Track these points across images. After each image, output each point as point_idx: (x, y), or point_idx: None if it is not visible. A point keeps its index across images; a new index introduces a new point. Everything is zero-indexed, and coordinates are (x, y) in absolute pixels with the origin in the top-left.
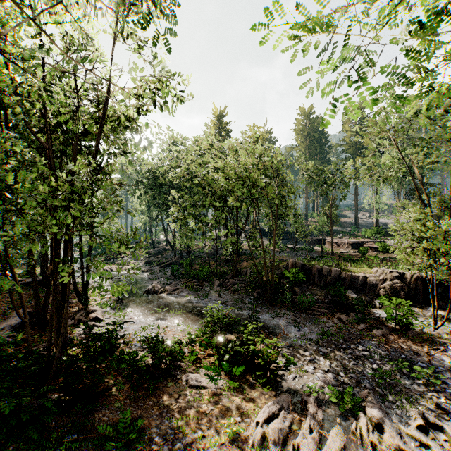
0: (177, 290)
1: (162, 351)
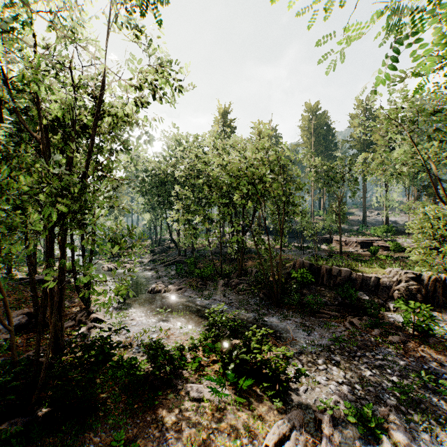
0: (181, 290)
1: (162, 359)
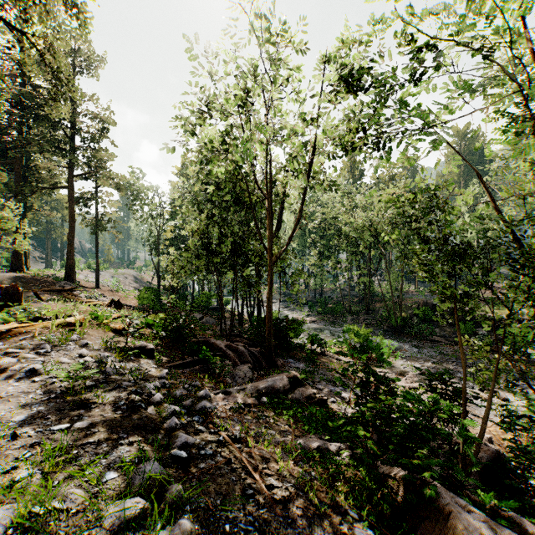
0: (316, 321)
1: (318, 340)
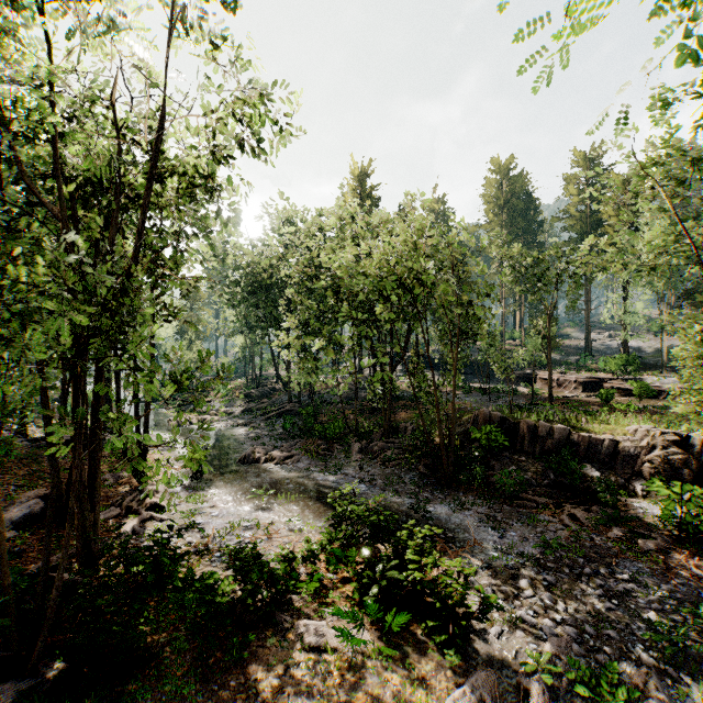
0: (292, 458)
1: (258, 577)
